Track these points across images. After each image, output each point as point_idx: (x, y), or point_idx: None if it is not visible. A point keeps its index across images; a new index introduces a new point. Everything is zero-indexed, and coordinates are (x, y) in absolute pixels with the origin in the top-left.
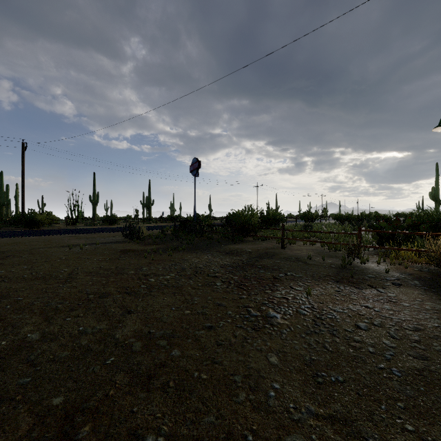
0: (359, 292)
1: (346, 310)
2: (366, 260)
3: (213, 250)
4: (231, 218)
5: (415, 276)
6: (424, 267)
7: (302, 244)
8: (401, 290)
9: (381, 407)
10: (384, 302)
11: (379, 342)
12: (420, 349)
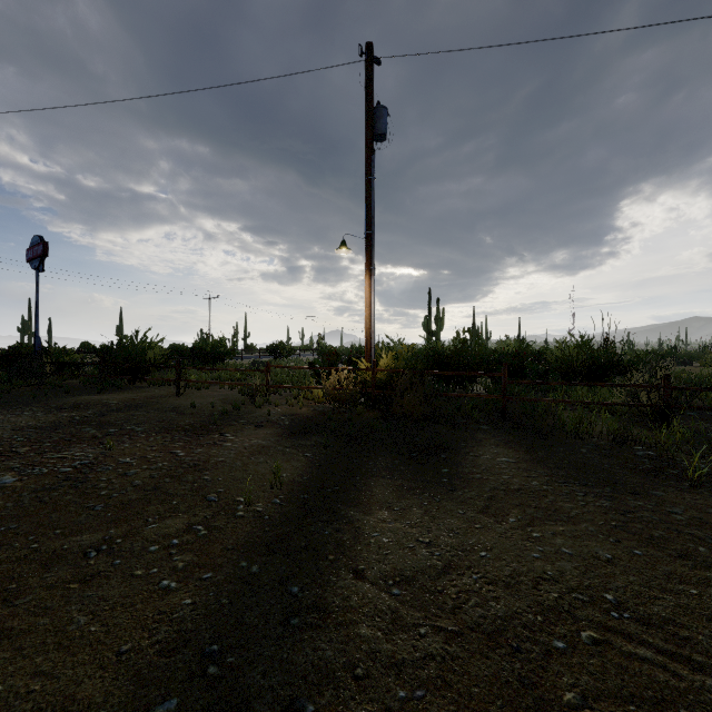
0: (194, 439)
1: (136, 459)
2: (272, 404)
3: (36, 405)
4: (110, 349)
5: (297, 416)
6: (324, 406)
7: (219, 389)
8: (254, 432)
9: (29, 538)
10: (206, 445)
11: (126, 484)
12: (165, 482)
